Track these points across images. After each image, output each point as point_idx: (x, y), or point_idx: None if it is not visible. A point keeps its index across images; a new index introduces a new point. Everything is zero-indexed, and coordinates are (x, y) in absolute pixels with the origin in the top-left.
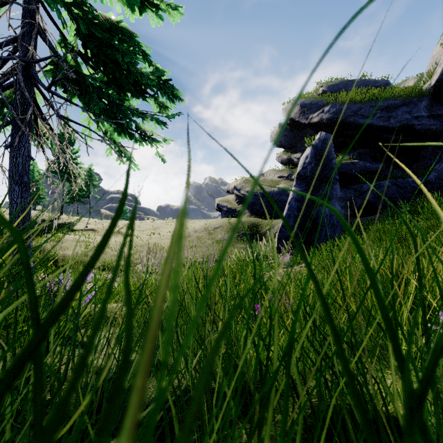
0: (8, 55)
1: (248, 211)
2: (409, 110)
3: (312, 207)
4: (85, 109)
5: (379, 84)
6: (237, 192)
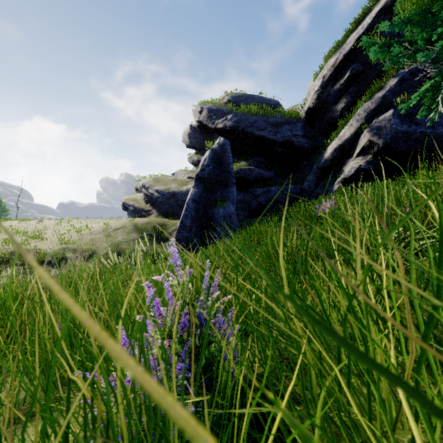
0: None
1: (156, 211)
2: (290, 128)
3: (210, 208)
4: None
5: (272, 102)
6: (145, 191)
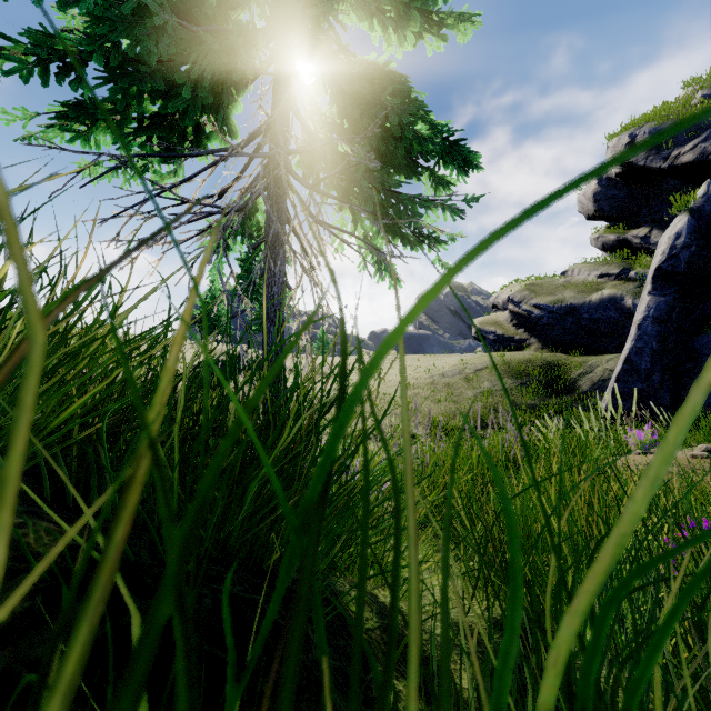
0: (256, 148)
1: (536, 340)
2: None
3: (692, 333)
4: (362, 208)
5: None
6: (513, 308)
